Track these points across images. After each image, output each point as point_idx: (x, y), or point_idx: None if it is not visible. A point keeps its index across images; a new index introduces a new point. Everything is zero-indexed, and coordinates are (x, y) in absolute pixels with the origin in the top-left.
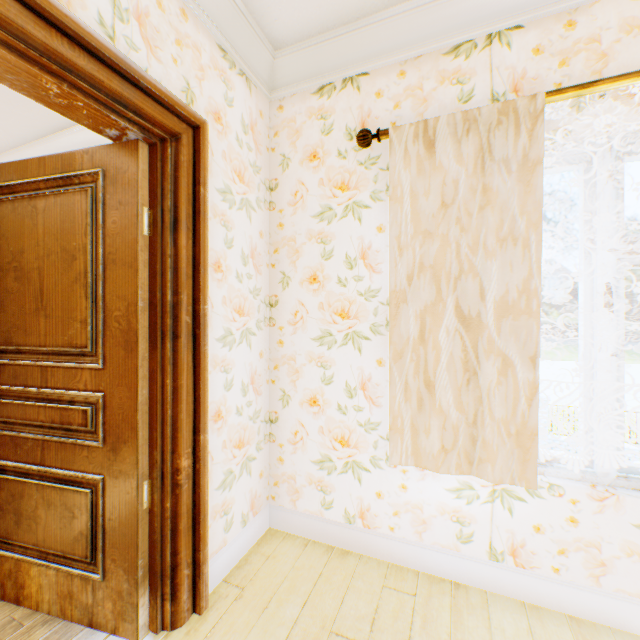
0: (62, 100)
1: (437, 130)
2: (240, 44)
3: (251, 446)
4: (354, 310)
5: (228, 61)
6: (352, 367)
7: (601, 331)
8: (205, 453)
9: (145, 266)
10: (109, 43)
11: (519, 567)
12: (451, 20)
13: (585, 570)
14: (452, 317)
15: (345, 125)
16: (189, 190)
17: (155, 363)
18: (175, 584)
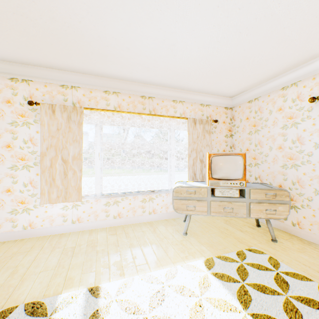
0: None
1: (56, 108)
2: None
3: None
4: (27, 158)
5: None
6: (26, 177)
7: (98, 163)
8: None
9: None
10: None
11: (80, 223)
12: (61, 78)
13: (94, 218)
14: (61, 160)
15: (23, 95)
16: None
17: None
18: None
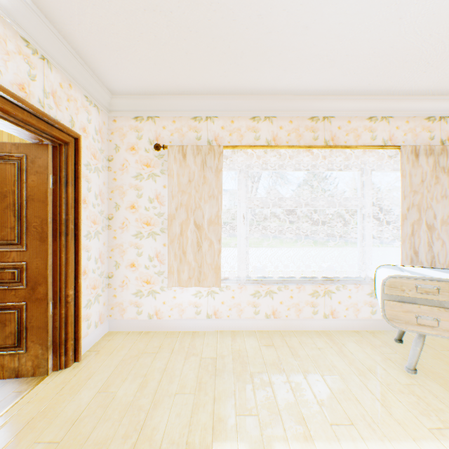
0: (19, 132)
1: (187, 151)
2: (95, 94)
3: (100, 289)
4: (153, 222)
5: (89, 101)
6: (152, 248)
7: (242, 230)
8: (81, 288)
9: (51, 202)
10: (46, 113)
11: (217, 318)
12: (193, 107)
13: (237, 314)
14: (193, 225)
15: (149, 137)
16: (73, 167)
17: (56, 247)
18: (67, 347)
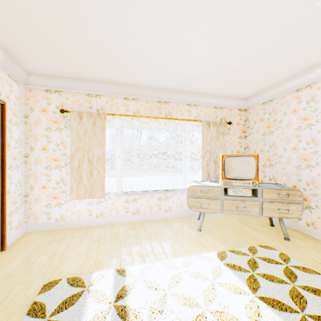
0: None
1: (83, 115)
2: (16, 74)
3: (19, 204)
4: (59, 159)
5: (11, 78)
6: (58, 175)
7: (119, 164)
8: (6, 202)
9: None
10: None
11: (103, 217)
12: (87, 88)
13: (115, 213)
14: (87, 161)
15: (56, 104)
16: (1, 123)
17: None
18: None
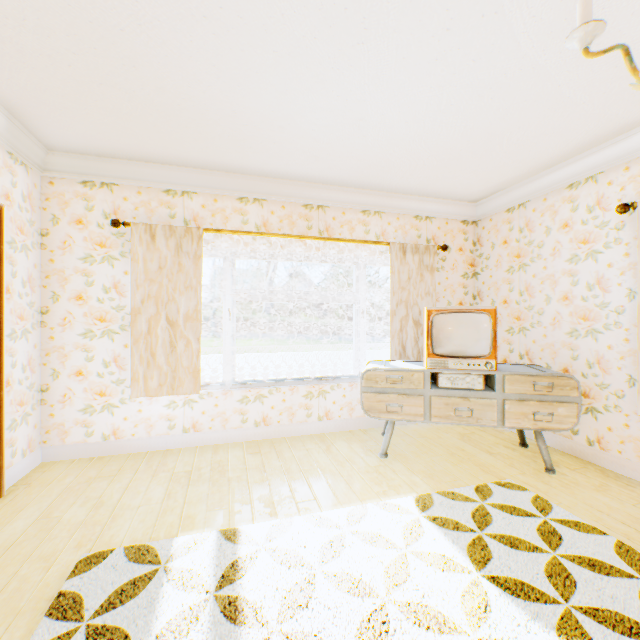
0: None
1: (157, 231)
2: (24, 149)
3: (29, 406)
4: (110, 317)
5: (14, 159)
6: (108, 350)
7: (228, 327)
8: (4, 403)
9: None
10: None
11: (196, 432)
12: (165, 178)
13: (221, 424)
14: (165, 321)
15: (103, 209)
16: None
17: None
18: None
